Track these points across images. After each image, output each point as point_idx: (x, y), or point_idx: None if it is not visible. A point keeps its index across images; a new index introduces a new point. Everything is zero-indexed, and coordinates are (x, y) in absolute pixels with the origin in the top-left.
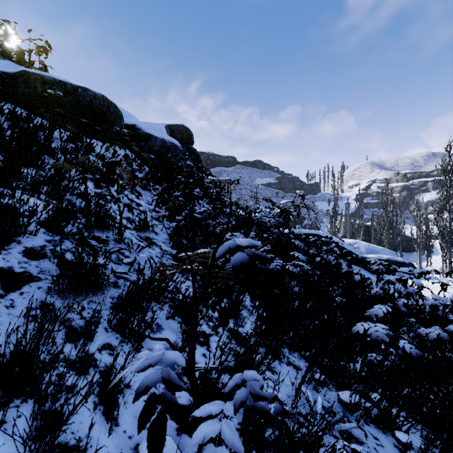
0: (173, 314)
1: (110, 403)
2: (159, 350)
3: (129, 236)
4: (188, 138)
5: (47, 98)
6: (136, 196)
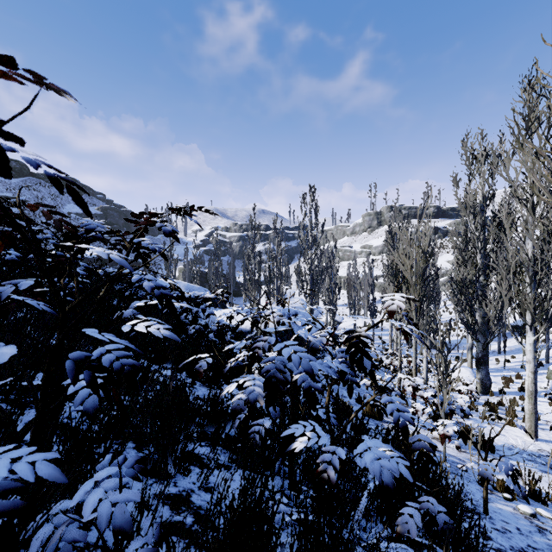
0: None
1: None
2: None
3: None
4: None
5: None
6: None
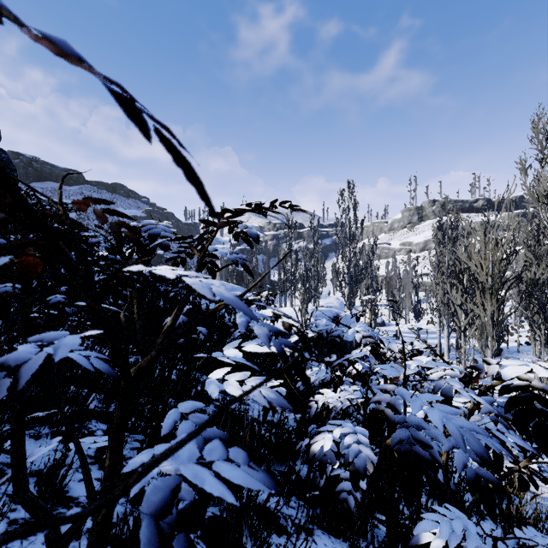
0: None
1: None
2: None
3: None
4: None
5: None
6: None
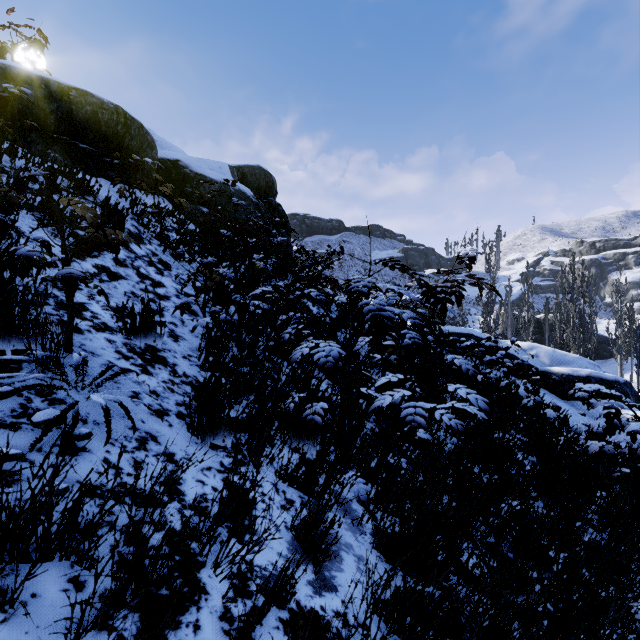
0: (99, 616)
1: None
2: None
3: (98, 347)
4: (268, 187)
5: (3, 98)
6: (159, 269)
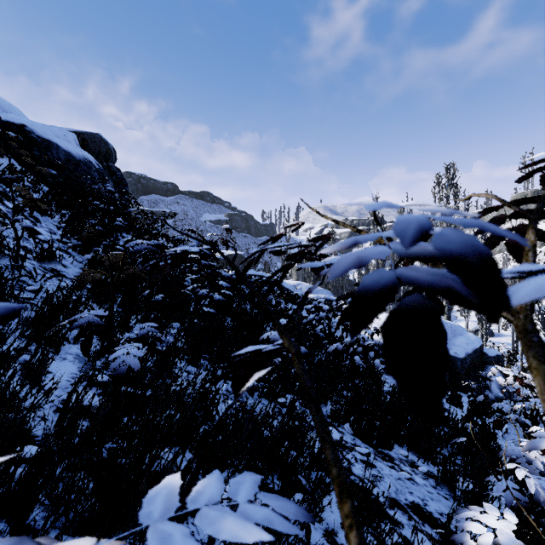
0: None
1: (38, 373)
2: (78, 355)
3: (28, 266)
4: (108, 153)
5: None
6: (33, 222)
